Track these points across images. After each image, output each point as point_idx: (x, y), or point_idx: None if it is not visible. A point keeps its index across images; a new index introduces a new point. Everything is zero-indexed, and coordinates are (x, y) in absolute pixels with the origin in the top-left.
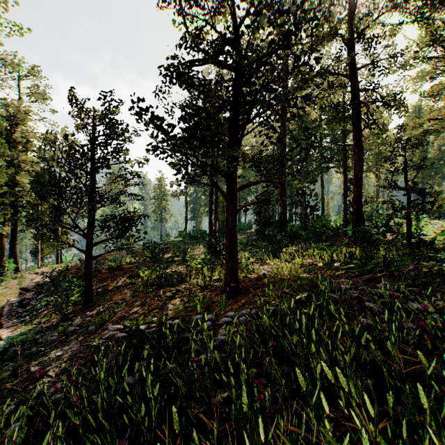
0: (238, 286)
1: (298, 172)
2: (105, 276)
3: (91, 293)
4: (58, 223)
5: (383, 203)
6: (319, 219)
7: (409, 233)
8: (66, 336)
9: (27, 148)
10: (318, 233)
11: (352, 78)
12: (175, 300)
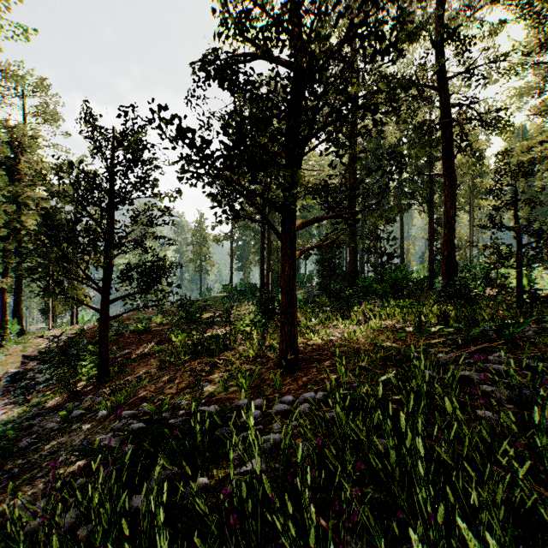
0: (297, 357)
1: (377, 205)
2: (129, 341)
3: (107, 364)
4: (64, 274)
5: (485, 248)
6: (399, 269)
7: (520, 287)
8: (69, 423)
9: (34, 181)
10: (398, 287)
11: (442, 90)
12: (213, 376)
